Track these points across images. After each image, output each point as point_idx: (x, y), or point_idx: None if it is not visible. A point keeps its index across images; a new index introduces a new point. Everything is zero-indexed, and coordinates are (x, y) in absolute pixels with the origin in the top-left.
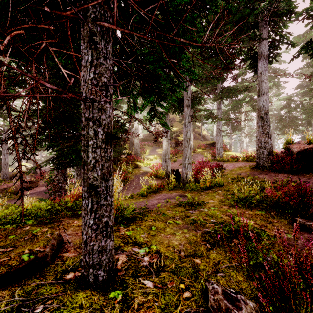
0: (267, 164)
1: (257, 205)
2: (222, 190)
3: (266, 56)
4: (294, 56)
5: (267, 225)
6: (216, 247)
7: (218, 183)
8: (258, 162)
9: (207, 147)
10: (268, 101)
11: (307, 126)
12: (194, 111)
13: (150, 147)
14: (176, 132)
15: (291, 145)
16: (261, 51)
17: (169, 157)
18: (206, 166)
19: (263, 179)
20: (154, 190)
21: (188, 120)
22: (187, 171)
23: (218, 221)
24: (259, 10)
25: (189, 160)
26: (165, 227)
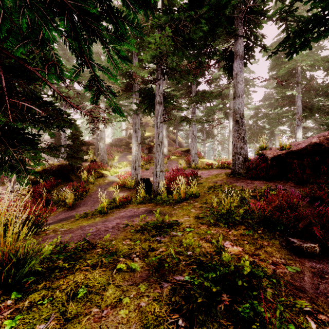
0: (242, 170)
1: (242, 221)
2: (199, 202)
3: (242, 57)
4: (272, 53)
5: (259, 252)
6: (196, 326)
7: (194, 194)
8: (234, 168)
9: (181, 154)
10: (243, 104)
11: (270, 136)
12: (167, 110)
13: (120, 153)
14: (149, 138)
15: (265, 151)
16: (237, 50)
17: (139, 164)
18: (181, 173)
19: (241, 188)
20: (118, 204)
21: (160, 119)
22: (159, 180)
23: (197, 259)
24: (237, 1)
25: (161, 167)
26: (107, 283)
